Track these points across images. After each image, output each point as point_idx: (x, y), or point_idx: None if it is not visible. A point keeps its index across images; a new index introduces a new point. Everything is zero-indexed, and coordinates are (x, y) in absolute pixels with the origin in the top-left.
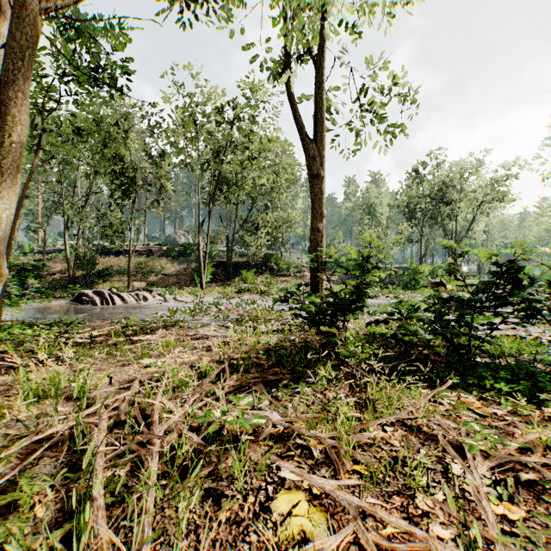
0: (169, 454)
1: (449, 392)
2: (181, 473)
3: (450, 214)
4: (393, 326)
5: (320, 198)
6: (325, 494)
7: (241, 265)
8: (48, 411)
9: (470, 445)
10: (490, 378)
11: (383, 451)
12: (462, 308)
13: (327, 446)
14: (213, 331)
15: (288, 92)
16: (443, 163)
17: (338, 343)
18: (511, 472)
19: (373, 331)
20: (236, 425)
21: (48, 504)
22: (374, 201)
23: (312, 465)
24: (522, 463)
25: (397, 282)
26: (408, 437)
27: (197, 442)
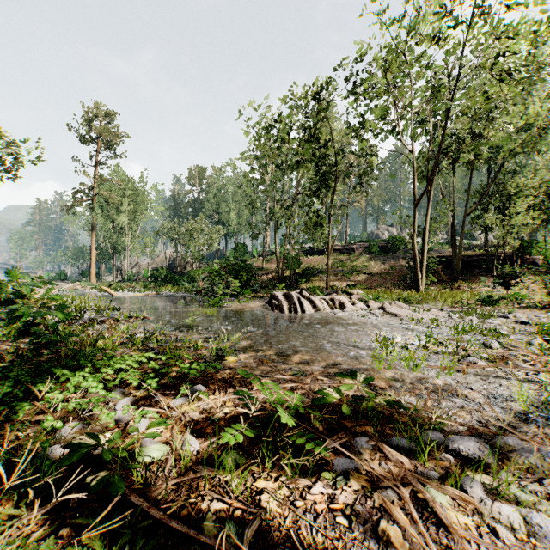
0: None
1: None
2: None
3: None
4: None
5: None
6: None
7: (473, 260)
8: None
9: None
10: None
11: None
12: None
13: None
14: None
15: None
16: None
17: None
18: None
19: None
20: None
21: None
22: None
23: None
24: None
25: None
26: None
27: None
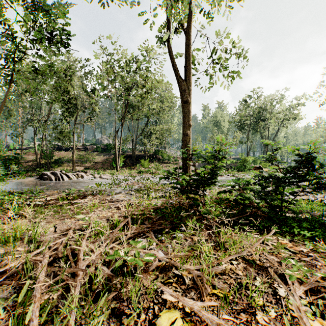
0: (88, 281)
1: (271, 236)
2: (95, 296)
3: (265, 127)
4: (233, 194)
5: (188, 115)
6: (193, 312)
7: (141, 157)
8: (12, 251)
9: (290, 275)
10: (296, 227)
11: (232, 278)
12: (277, 183)
13: (194, 275)
14: (123, 197)
15: (169, 50)
16: (261, 96)
17: (200, 204)
18: (318, 293)
19: (221, 196)
20: (134, 261)
21: (0, 321)
22: (220, 118)
23: (184, 289)
24: (324, 287)
25: (233, 167)
26: (247, 268)
27: (107, 273)
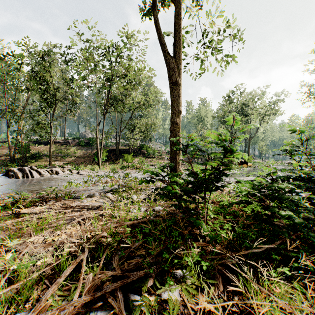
0: None
1: None
2: None
3: (246, 122)
4: (232, 195)
5: (178, 99)
6: None
7: (125, 151)
8: None
9: None
10: None
11: None
12: (313, 187)
13: None
14: (95, 201)
15: (154, 19)
16: (243, 92)
17: (204, 224)
18: None
19: (219, 200)
20: None
21: None
22: (203, 114)
23: None
24: None
25: None
26: None
27: None
